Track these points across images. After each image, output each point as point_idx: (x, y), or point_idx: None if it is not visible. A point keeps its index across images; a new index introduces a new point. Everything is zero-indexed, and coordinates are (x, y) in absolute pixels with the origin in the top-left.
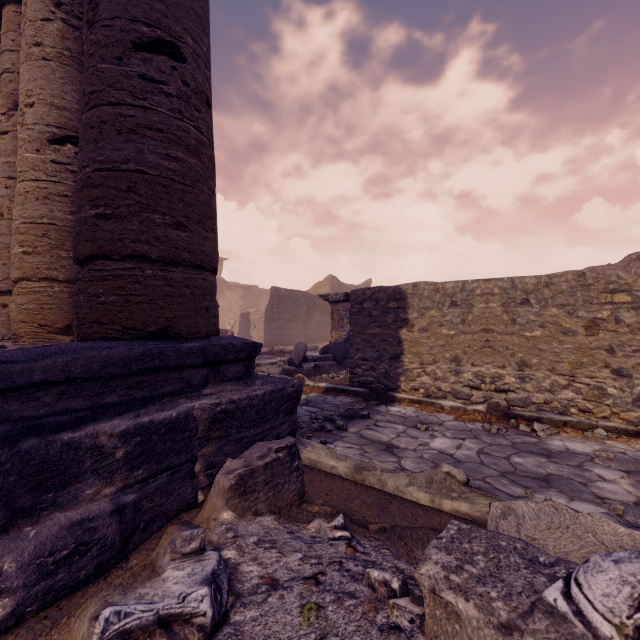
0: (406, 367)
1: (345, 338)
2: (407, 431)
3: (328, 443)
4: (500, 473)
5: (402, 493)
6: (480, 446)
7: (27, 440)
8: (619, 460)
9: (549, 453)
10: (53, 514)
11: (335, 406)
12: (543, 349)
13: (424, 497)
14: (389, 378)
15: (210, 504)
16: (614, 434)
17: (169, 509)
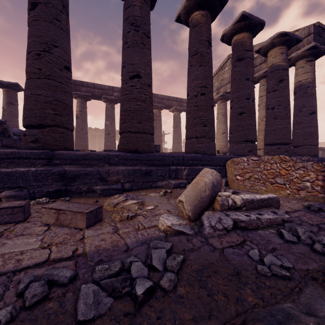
0: None
1: None
2: None
3: None
4: None
5: None
6: None
7: None
8: None
9: None
10: None
11: None
12: None
13: None
14: None
15: None
16: None
17: None
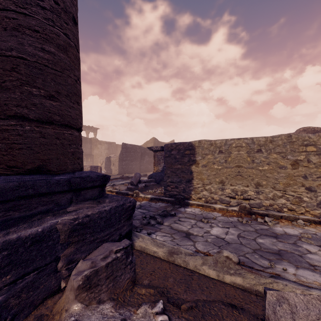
0: (195, 186)
1: (161, 170)
2: (197, 223)
3: (152, 233)
4: (253, 250)
5: (198, 270)
6: (238, 232)
7: None
8: (314, 239)
9: (276, 235)
10: None
11: (156, 209)
12: (269, 176)
13: (213, 273)
14: (185, 192)
15: (65, 296)
16: (308, 223)
17: (36, 299)
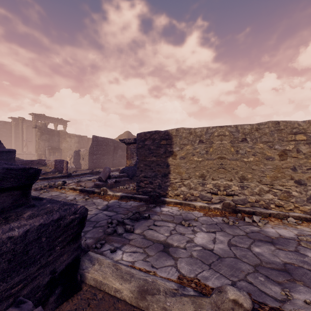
0: (172, 181)
1: (134, 164)
2: (176, 228)
3: (117, 249)
4: (253, 267)
5: None
6: (227, 238)
7: None
8: None
9: (271, 240)
10: None
11: (126, 209)
12: (254, 169)
13: None
14: (161, 188)
15: None
16: (299, 221)
17: None
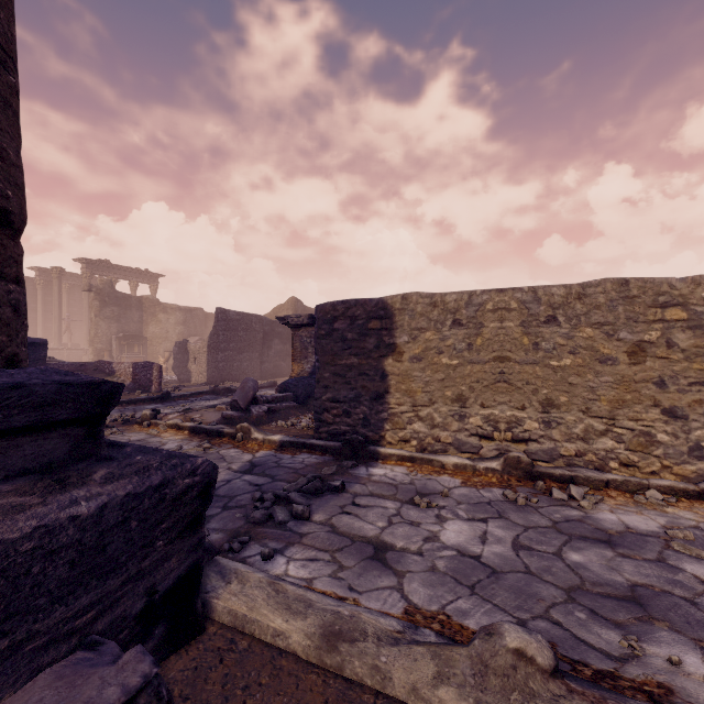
0: (393, 410)
1: (310, 372)
2: (402, 512)
3: (276, 553)
4: (564, 593)
5: (425, 702)
6: (512, 533)
7: None
8: (703, 542)
9: (608, 537)
10: None
11: (293, 472)
12: (574, 383)
13: None
14: (369, 426)
15: None
16: (671, 497)
17: None
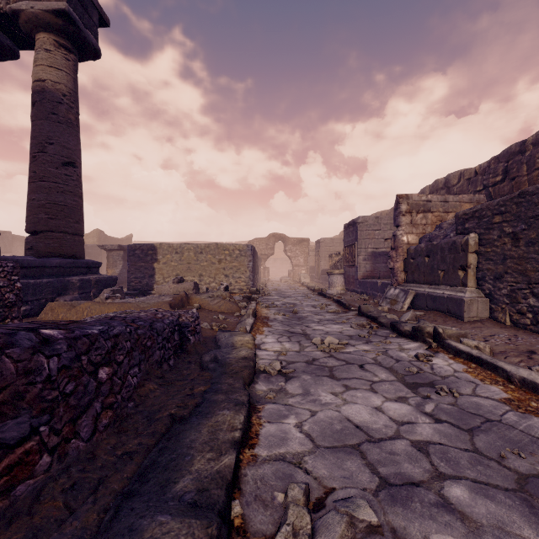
0: (157, 280)
1: (119, 273)
2: None
3: None
4: None
5: None
6: None
7: (60, 278)
8: None
9: None
10: (66, 296)
11: None
12: (207, 269)
13: None
14: (149, 286)
15: None
16: None
17: None
